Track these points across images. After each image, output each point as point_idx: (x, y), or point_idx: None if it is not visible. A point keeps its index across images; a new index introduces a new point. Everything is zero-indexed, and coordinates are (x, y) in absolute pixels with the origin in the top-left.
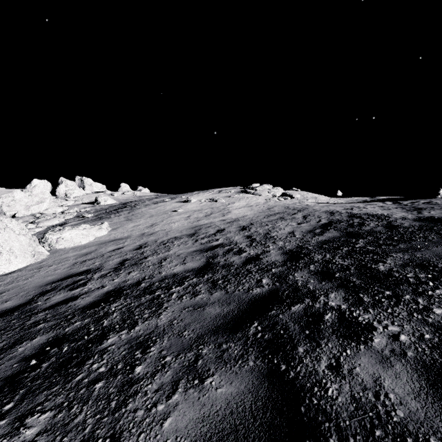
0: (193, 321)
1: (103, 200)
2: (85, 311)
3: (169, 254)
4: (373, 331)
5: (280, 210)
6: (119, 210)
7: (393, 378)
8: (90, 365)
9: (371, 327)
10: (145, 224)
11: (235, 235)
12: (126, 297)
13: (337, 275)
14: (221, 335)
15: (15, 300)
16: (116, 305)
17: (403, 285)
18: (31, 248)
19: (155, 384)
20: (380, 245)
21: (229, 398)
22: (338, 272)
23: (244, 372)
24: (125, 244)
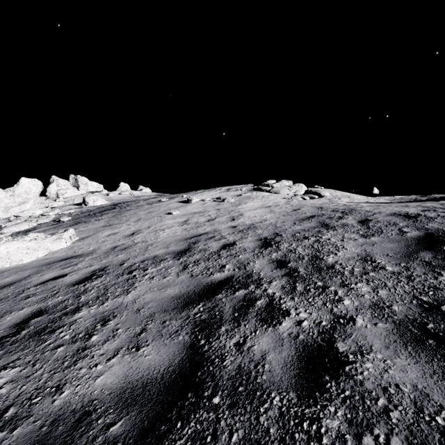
0: None
1: (92, 200)
2: None
3: (123, 303)
4: None
5: (313, 213)
6: (104, 213)
7: None
8: None
9: None
10: (125, 231)
11: (253, 257)
12: None
13: None
14: None
15: None
16: None
17: None
18: None
19: None
20: None
21: None
22: None
23: None
24: (75, 267)
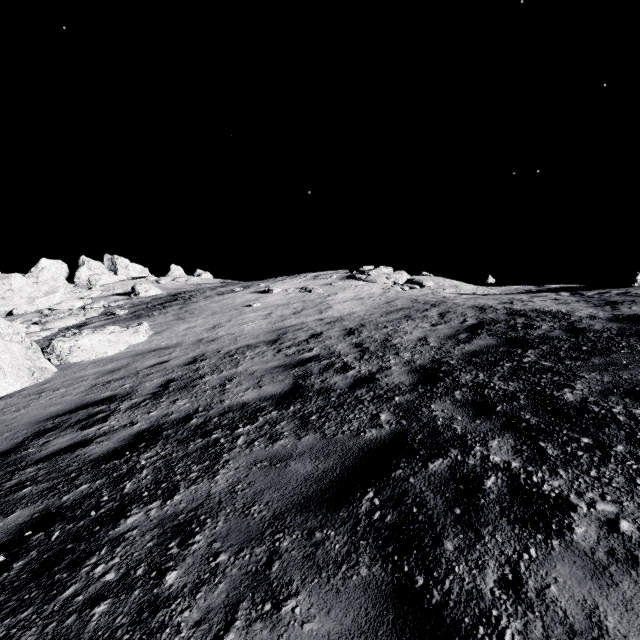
0: (269, 486)
1: (144, 290)
2: (99, 466)
3: (237, 372)
4: (572, 511)
5: (404, 305)
6: (167, 305)
7: (621, 610)
8: (92, 568)
9: (567, 503)
10: (204, 325)
11: (337, 342)
12: (165, 441)
13: (499, 408)
14: (313, 513)
15: None
16: (148, 456)
17: (609, 427)
18: (29, 363)
19: (195, 609)
20: (561, 359)
21: None
22: (499, 403)
23: (352, 589)
24: (172, 355)
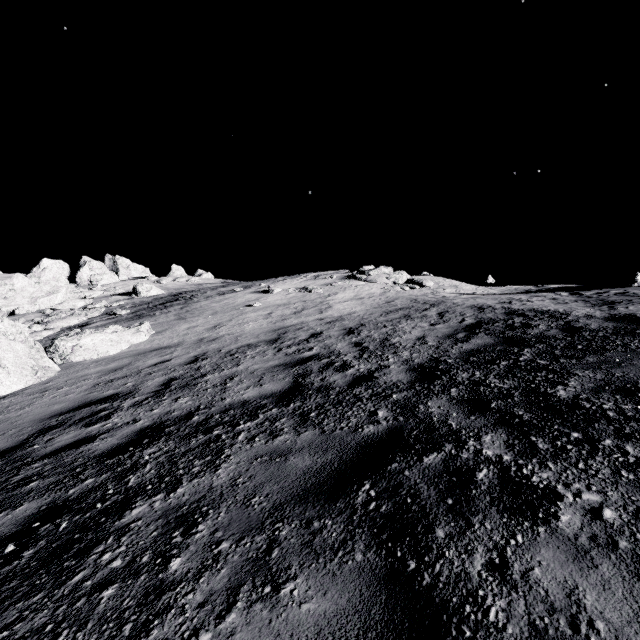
0: (269, 480)
1: (145, 290)
2: (103, 461)
3: (238, 370)
4: (558, 501)
5: (404, 305)
6: (168, 305)
7: (599, 589)
8: (99, 555)
9: (554, 493)
10: (205, 324)
11: (337, 341)
12: (168, 438)
13: (493, 404)
14: (311, 504)
15: (1, 442)
16: (151, 451)
17: (599, 422)
18: (32, 362)
19: (199, 592)
20: (556, 358)
21: (321, 623)
22: (494, 400)
23: (347, 573)
24: (173, 354)
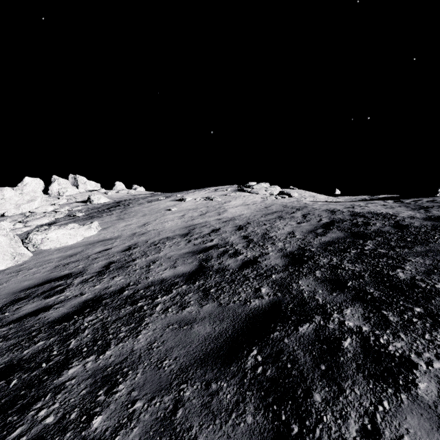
0: (177, 344)
1: (96, 199)
2: (53, 327)
3: (159, 256)
4: (414, 369)
5: (277, 209)
6: (112, 209)
7: None
8: (37, 411)
9: (409, 361)
10: (137, 223)
11: (230, 235)
12: (103, 308)
13: (349, 284)
14: (210, 367)
15: None
16: (90, 319)
17: (435, 299)
18: (11, 250)
19: None
20: (392, 247)
21: None
22: (349, 280)
23: (240, 436)
24: (114, 244)
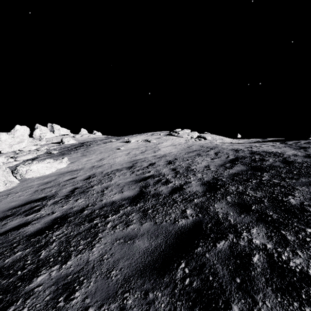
0: (122, 257)
1: (67, 141)
2: (30, 239)
3: (111, 183)
4: None
5: (196, 148)
6: (78, 148)
7: None
8: None
9: (308, 277)
10: (95, 158)
11: (163, 168)
12: (68, 224)
13: (253, 207)
14: (148, 278)
15: None
16: (58, 233)
17: None
18: (4, 178)
19: None
20: (283, 178)
21: None
22: (253, 204)
23: None
24: (78, 174)
